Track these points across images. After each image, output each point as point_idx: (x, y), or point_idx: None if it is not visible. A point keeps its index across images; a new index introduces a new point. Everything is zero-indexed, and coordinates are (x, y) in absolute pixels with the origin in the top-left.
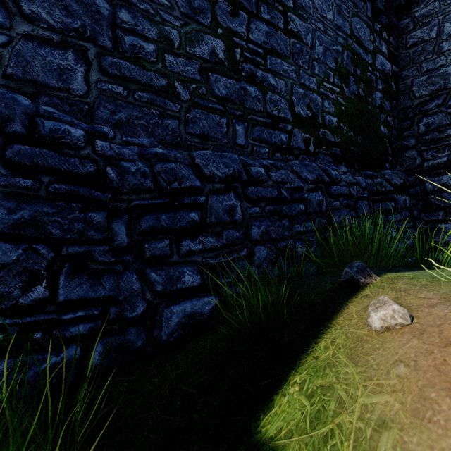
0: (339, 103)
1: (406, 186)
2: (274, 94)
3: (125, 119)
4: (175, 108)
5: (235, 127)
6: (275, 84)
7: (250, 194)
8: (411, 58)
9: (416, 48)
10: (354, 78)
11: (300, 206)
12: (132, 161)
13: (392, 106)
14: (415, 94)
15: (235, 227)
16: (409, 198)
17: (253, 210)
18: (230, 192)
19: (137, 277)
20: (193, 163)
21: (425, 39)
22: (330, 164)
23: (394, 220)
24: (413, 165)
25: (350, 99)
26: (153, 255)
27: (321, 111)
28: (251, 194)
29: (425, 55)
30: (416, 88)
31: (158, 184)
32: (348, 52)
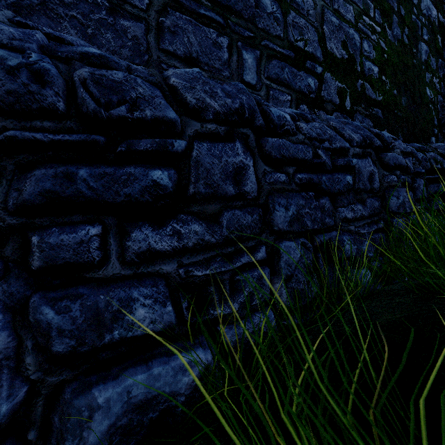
0: (380, 49)
1: None
2: (298, 15)
3: (36, 1)
4: (138, 2)
5: (242, 54)
6: (300, 1)
7: (270, 149)
8: None
9: None
10: (397, 18)
11: (347, 178)
12: (18, 52)
13: (438, 64)
14: None
15: (245, 207)
16: None
17: (275, 177)
18: (236, 141)
19: (4, 317)
20: (165, 85)
21: None
22: None
23: None
24: None
25: (393, 45)
26: (52, 262)
27: (360, 55)
28: (273, 150)
29: None
30: None
31: (78, 104)
32: None
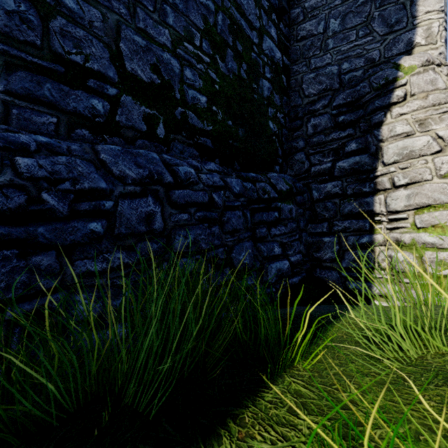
0: (210, 79)
1: (293, 193)
2: (73, 24)
3: None
4: None
5: None
6: (77, 8)
7: None
8: (301, 52)
9: (306, 42)
10: (233, 53)
11: (90, 225)
12: None
13: (283, 101)
14: (305, 92)
15: None
16: (296, 207)
17: None
18: None
19: None
20: None
21: (314, 33)
22: (196, 159)
23: (278, 233)
24: (302, 170)
25: (228, 77)
26: None
27: (180, 82)
28: None
29: (314, 50)
30: (305, 85)
31: None
32: (225, 16)
